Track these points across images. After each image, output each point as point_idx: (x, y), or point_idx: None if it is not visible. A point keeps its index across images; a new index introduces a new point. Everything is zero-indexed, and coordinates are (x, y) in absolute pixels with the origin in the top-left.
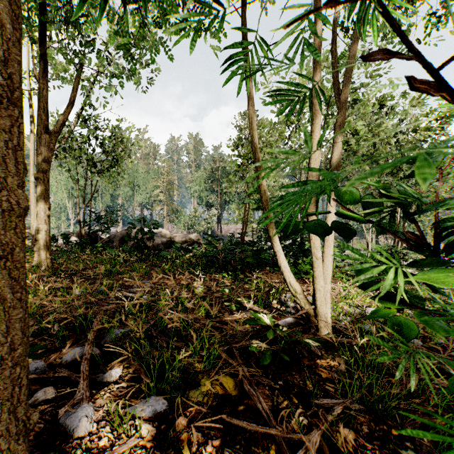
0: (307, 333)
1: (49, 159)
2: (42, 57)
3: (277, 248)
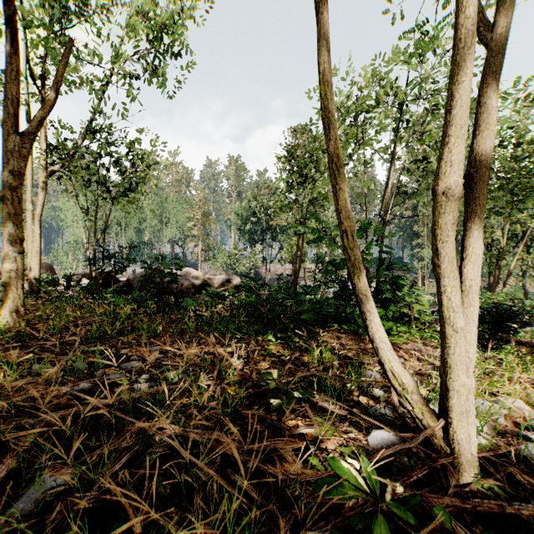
0: (445, 490)
1: (21, 171)
2: (8, 23)
3: (366, 306)
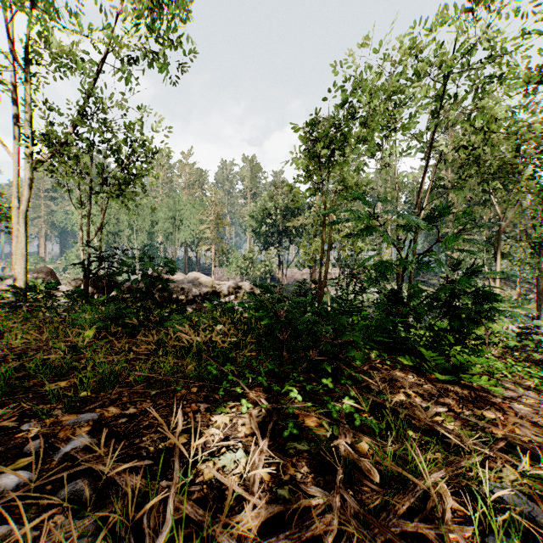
0: None
1: None
2: None
3: None
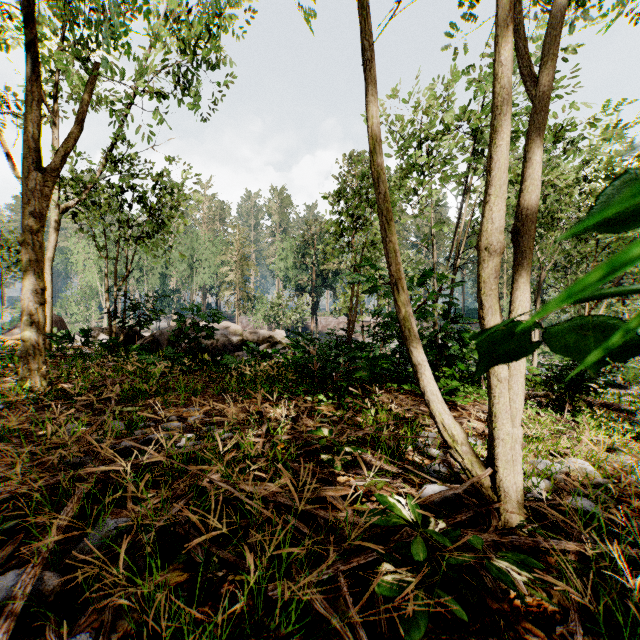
0: (485, 529)
1: (42, 213)
2: (29, 48)
3: (417, 358)
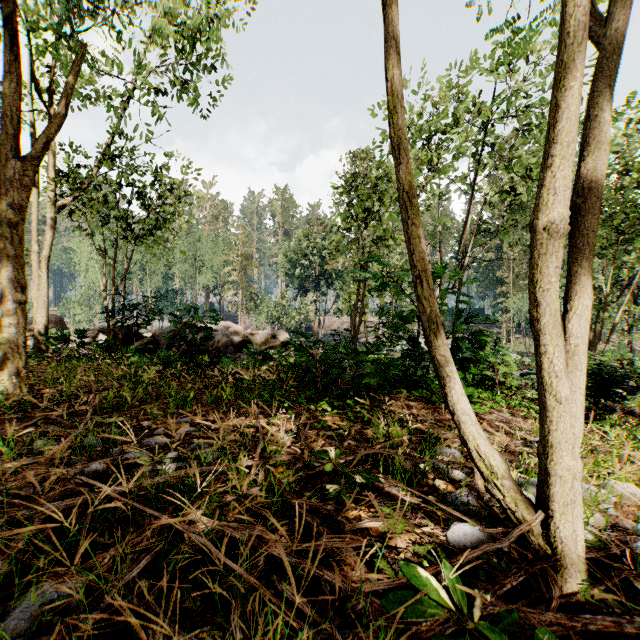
0: (547, 603)
1: (22, 204)
2: (6, 24)
3: (445, 369)
